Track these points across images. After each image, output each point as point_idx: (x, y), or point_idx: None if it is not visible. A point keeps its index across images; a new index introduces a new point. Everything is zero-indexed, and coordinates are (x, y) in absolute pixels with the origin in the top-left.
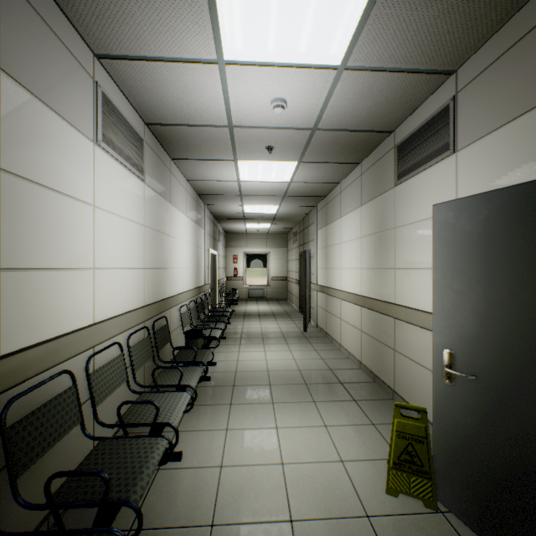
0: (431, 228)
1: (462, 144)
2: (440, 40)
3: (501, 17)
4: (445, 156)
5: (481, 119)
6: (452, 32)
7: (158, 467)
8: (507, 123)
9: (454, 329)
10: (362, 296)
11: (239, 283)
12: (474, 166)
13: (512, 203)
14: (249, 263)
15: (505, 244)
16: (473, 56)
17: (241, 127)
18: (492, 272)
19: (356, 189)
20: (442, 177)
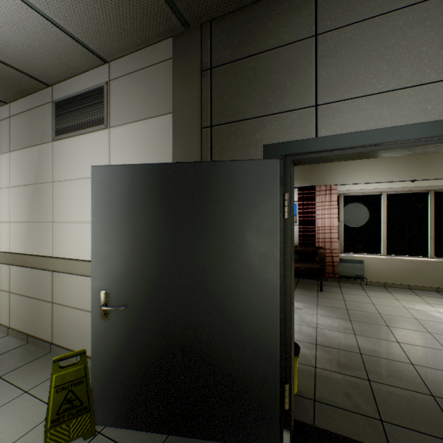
0: (90, 186)
1: (114, 123)
2: (98, 25)
3: (140, 42)
4: (101, 128)
5: (128, 110)
6: (108, 26)
7: None
8: (143, 120)
9: (110, 272)
10: (11, 252)
11: None
12: (123, 143)
13: (148, 176)
14: None
15: (144, 204)
16: (122, 59)
17: None
18: (136, 225)
19: (3, 131)
20: (99, 145)
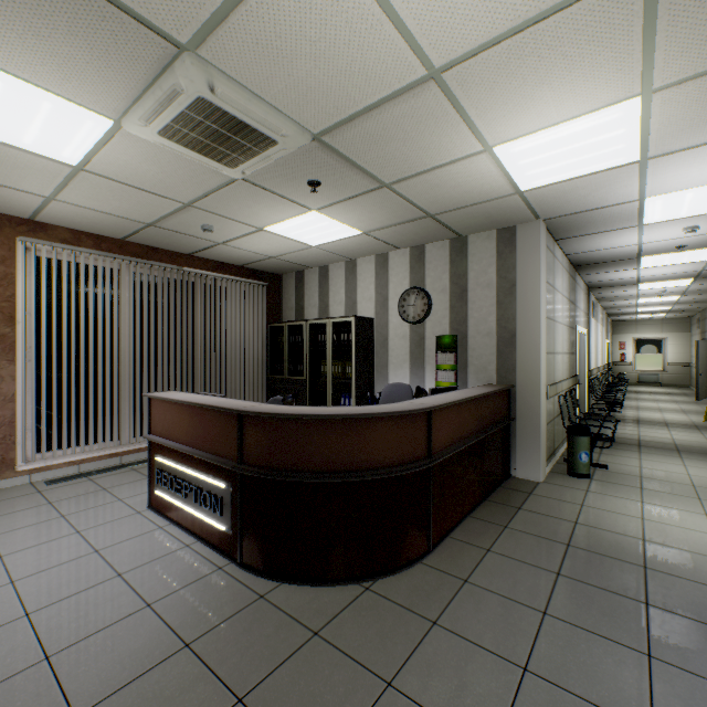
0: None
1: None
2: None
3: None
4: None
5: None
6: None
7: (613, 413)
8: None
9: None
10: None
11: (627, 368)
12: None
13: None
14: (639, 349)
15: None
16: None
17: (642, 294)
18: None
19: None
20: None
